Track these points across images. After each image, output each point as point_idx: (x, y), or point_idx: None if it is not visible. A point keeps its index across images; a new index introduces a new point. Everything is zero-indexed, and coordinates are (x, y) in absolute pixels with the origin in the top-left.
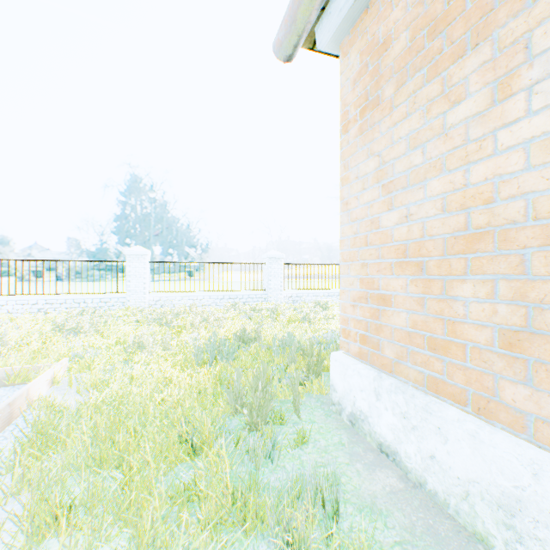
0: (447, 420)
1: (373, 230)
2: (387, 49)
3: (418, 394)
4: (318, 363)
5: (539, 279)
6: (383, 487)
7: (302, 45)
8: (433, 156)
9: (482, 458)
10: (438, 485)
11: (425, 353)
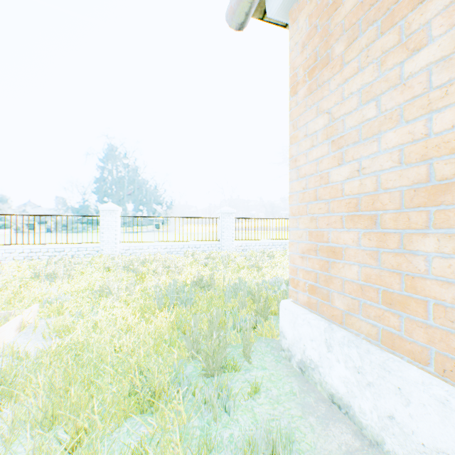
0: (409, 382)
1: (322, 185)
2: (337, 8)
3: (373, 350)
4: (267, 308)
5: None
6: (339, 446)
7: (253, 15)
8: (388, 108)
9: (454, 429)
10: (398, 447)
11: (379, 307)
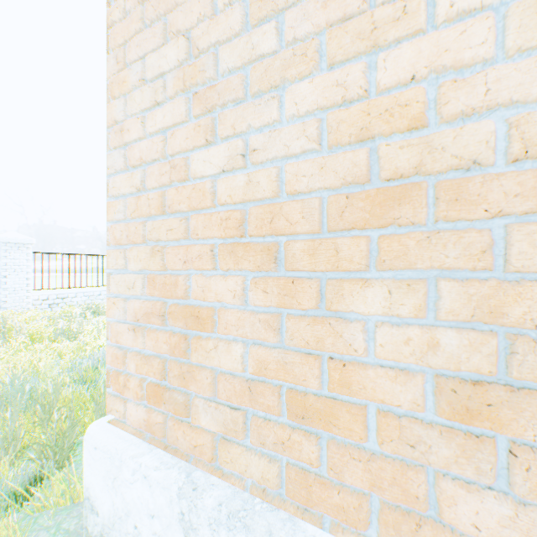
0: None
1: (175, 184)
2: None
3: (280, 529)
4: (67, 433)
5: (526, 279)
6: None
7: None
8: (300, 36)
9: None
10: None
11: (282, 422)
